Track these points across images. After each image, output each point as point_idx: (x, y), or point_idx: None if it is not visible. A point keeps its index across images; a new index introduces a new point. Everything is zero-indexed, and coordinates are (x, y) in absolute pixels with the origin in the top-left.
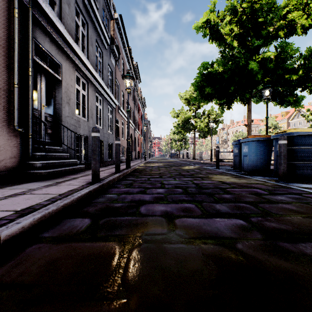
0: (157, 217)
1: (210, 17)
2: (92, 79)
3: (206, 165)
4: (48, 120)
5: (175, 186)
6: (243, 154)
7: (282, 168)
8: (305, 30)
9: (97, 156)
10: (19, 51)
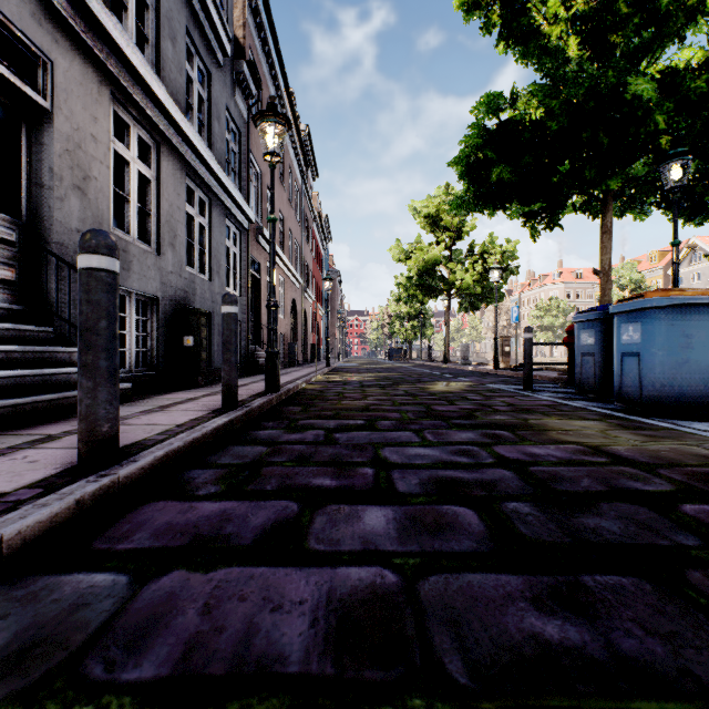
0: None
1: None
2: (172, 134)
3: (488, 379)
4: None
5: (437, 482)
6: (619, 349)
7: None
8: None
9: (100, 354)
10: None
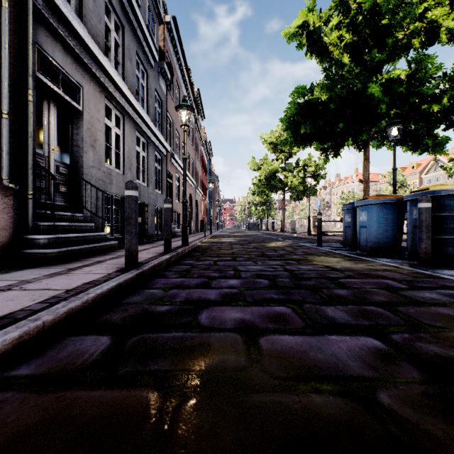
0: (228, 332)
1: (308, 19)
2: (130, 111)
3: (302, 241)
4: (61, 171)
5: (257, 274)
6: (359, 224)
7: (425, 246)
8: (453, 36)
9: (133, 227)
10: (11, 63)
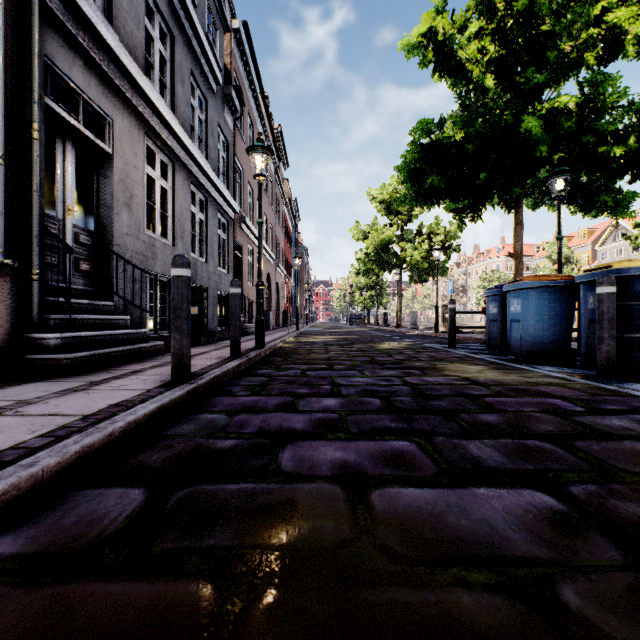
0: (323, 482)
1: (436, 24)
2: (182, 155)
3: (427, 340)
4: (81, 241)
5: (364, 391)
6: (509, 316)
7: (606, 349)
8: None
9: (184, 321)
10: (8, 84)
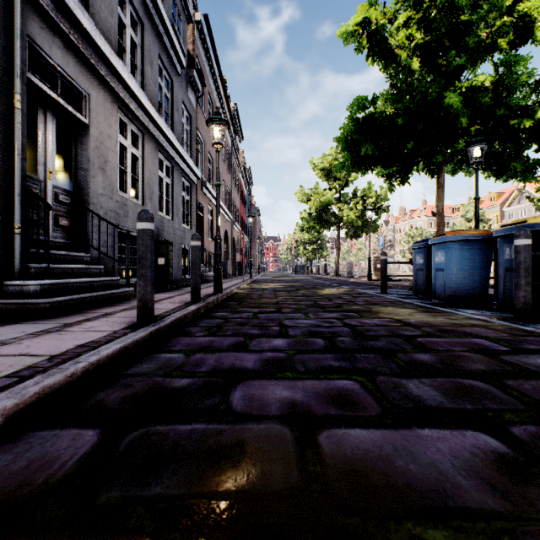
0: (272, 423)
1: (370, 15)
2: (151, 127)
3: (361, 287)
4: (61, 200)
5: (309, 332)
6: (434, 266)
7: (523, 294)
8: None
9: (148, 270)
10: None
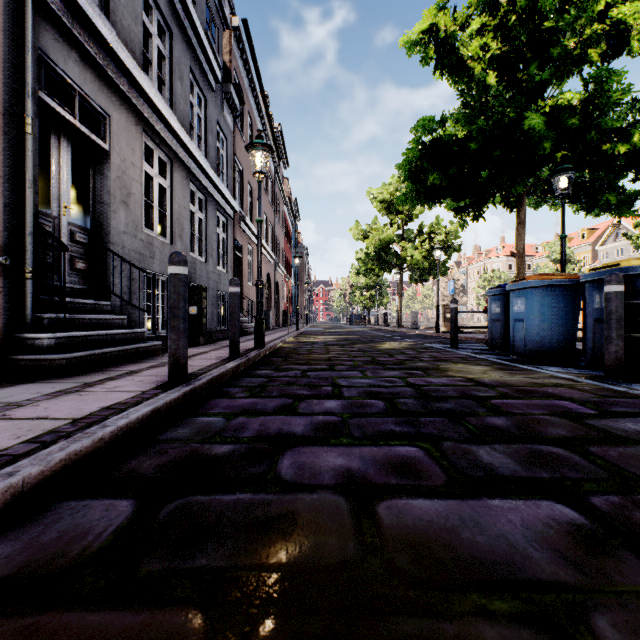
0: (325, 492)
1: (437, 21)
2: (181, 152)
3: (428, 340)
4: (77, 239)
5: (367, 392)
6: (512, 316)
7: (615, 349)
8: None
9: (181, 321)
10: (0, 77)
